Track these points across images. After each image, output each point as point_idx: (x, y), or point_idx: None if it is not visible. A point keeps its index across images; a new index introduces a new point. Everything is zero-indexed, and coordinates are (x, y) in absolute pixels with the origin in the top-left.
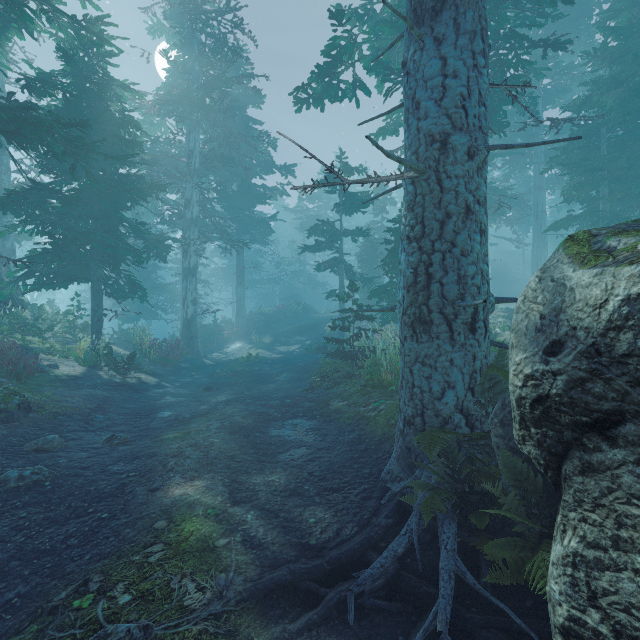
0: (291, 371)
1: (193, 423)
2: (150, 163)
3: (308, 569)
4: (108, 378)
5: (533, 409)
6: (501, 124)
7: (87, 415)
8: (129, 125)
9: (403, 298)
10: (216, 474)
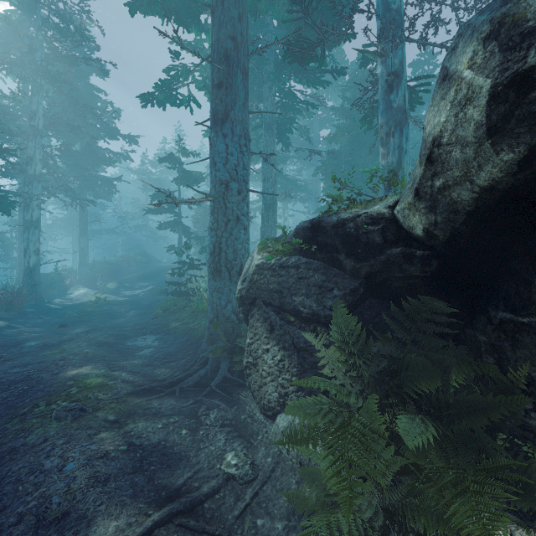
0: (138, 309)
1: (64, 345)
2: None
3: (158, 384)
4: None
5: (240, 301)
6: (287, 143)
7: None
8: None
9: (209, 259)
10: (97, 362)
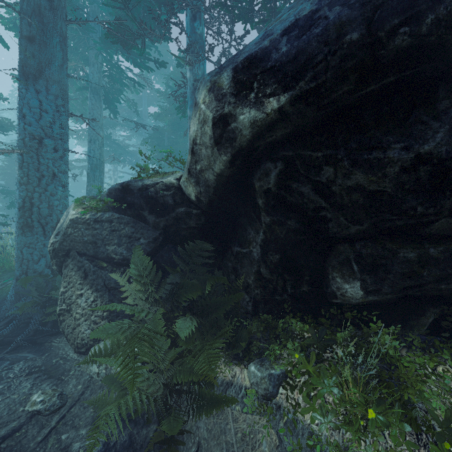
0: None
1: None
2: None
3: None
4: None
5: (53, 253)
6: (115, 111)
7: None
8: None
9: (17, 214)
10: None
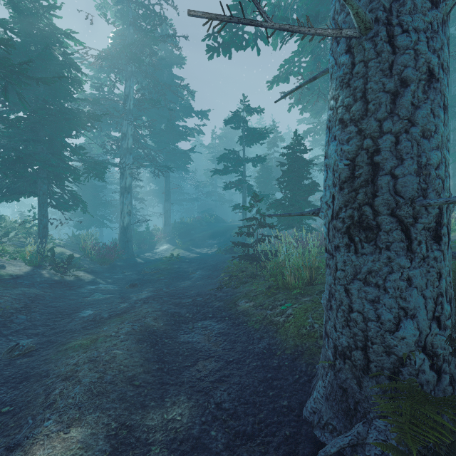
0: (204, 269)
1: (106, 326)
2: (92, 102)
3: None
4: (48, 276)
5: None
6: None
7: (9, 316)
8: (70, 67)
9: (332, 198)
10: (103, 414)
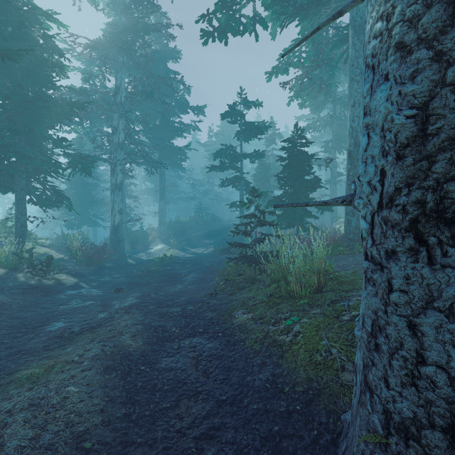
0: (198, 271)
1: (72, 345)
2: (78, 92)
3: None
4: (24, 280)
5: None
6: None
7: None
8: (52, 51)
9: (381, 174)
10: None
